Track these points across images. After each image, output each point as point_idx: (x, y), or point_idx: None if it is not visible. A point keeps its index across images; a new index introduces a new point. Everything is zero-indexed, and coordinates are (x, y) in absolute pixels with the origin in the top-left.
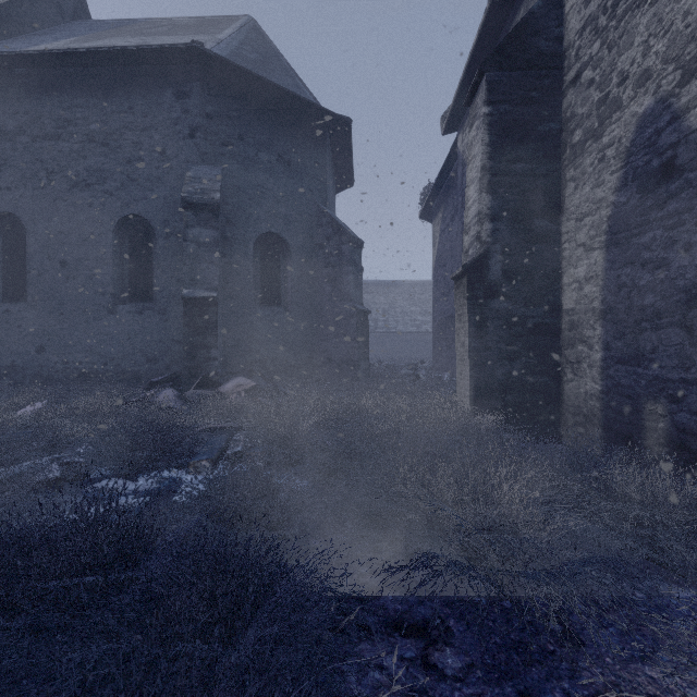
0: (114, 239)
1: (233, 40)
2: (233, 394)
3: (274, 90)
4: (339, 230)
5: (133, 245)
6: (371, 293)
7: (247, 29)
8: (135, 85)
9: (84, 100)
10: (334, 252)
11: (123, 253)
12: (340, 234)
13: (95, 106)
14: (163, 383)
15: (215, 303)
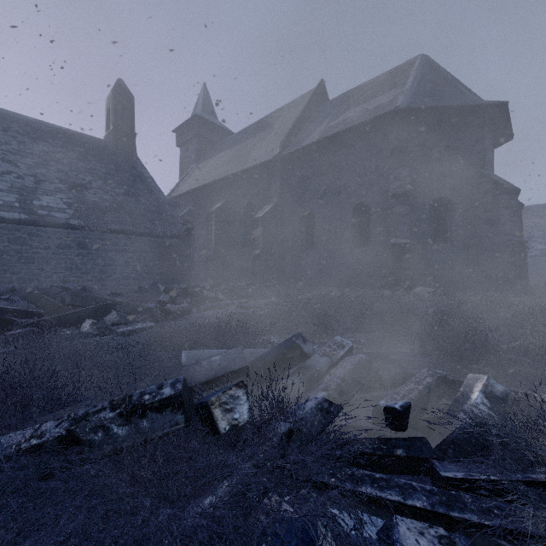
0: (351, 216)
1: (413, 84)
2: (421, 293)
3: (443, 109)
4: (495, 185)
5: (360, 218)
6: (544, 216)
7: (421, 68)
8: (362, 137)
9: (338, 152)
10: (491, 201)
11: (355, 222)
12: (496, 188)
13: (343, 153)
14: (378, 288)
15: (408, 245)
